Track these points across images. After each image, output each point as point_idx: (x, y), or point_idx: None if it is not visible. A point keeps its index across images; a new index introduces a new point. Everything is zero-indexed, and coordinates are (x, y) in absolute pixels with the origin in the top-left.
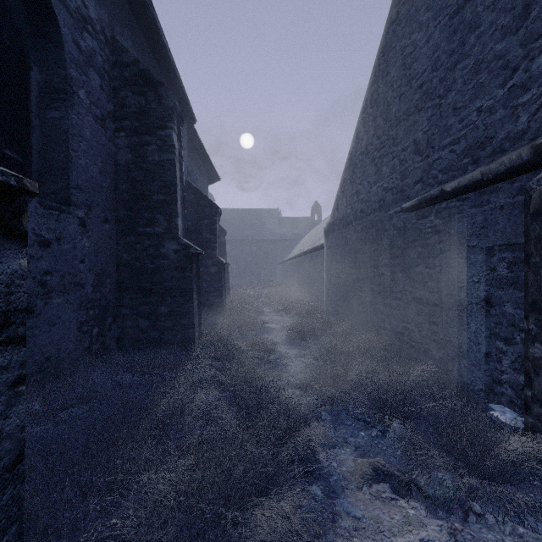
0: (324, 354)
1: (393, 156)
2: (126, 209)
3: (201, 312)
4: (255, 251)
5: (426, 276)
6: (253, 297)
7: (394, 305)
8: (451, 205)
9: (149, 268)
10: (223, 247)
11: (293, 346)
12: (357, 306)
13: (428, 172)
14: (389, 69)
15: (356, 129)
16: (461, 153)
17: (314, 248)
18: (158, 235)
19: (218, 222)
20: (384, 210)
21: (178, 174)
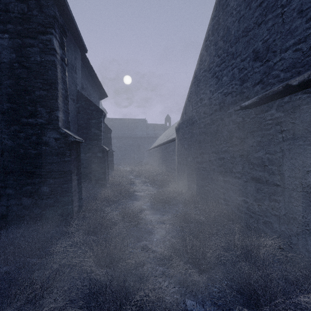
0: (181, 223)
1: (232, 67)
2: (10, 102)
3: (91, 184)
4: (131, 144)
5: (266, 160)
6: (129, 172)
7: (233, 182)
8: (296, 98)
9: (32, 153)
10: (110, 140)
11: (155, 212)
12: (201, 181)
13: (269, 73)
14: (228, 1)
15: (200, 55)
16: (308, 50)
17: (168, 141)
18: (40, 125)
19: (103, 122)
20: (224, 110)
21: (59, 74)
